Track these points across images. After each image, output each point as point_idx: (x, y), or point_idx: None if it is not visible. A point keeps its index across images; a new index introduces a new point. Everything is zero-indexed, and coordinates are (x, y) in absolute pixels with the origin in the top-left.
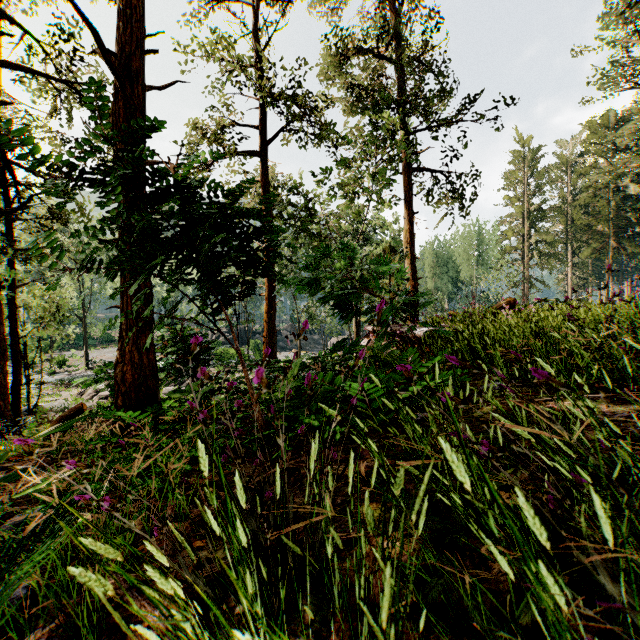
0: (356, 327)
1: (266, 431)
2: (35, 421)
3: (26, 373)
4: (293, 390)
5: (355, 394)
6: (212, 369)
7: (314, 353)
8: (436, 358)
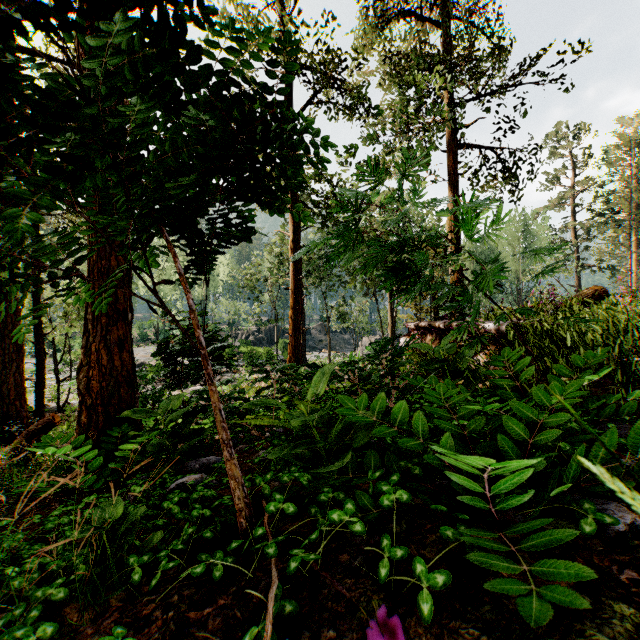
0: (392, 325)
1: (239, 542)
2: (62, 419)
3: (56, 371)
4: (311, 424)
5: (455, 461)
6: (240, 368)
7: (344, 353)
8: (605, 370)
